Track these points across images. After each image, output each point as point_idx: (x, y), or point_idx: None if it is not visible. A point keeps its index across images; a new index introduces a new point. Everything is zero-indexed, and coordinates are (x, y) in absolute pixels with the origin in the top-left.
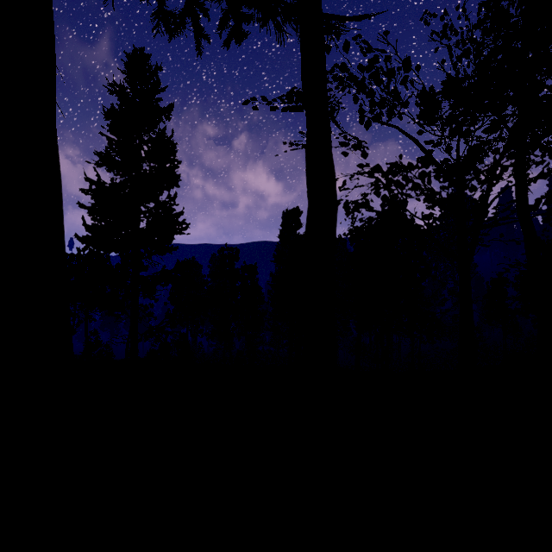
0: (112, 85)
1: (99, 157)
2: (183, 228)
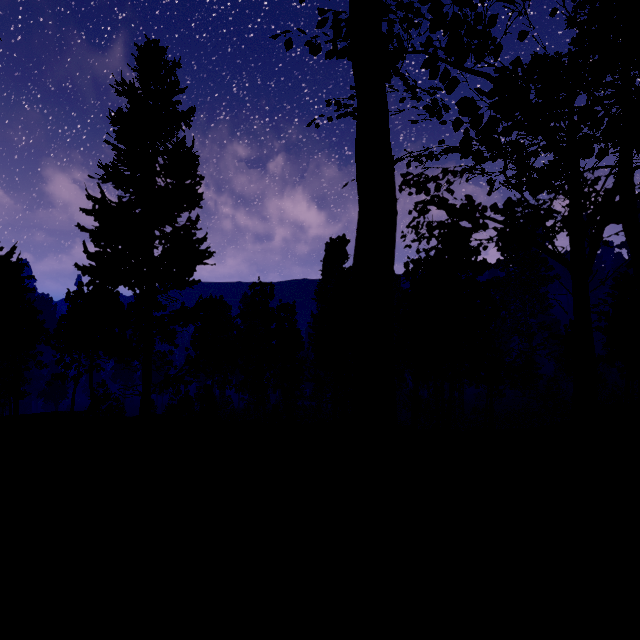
0: (120, 84)
1: (105, 171)
2: (206, 256)
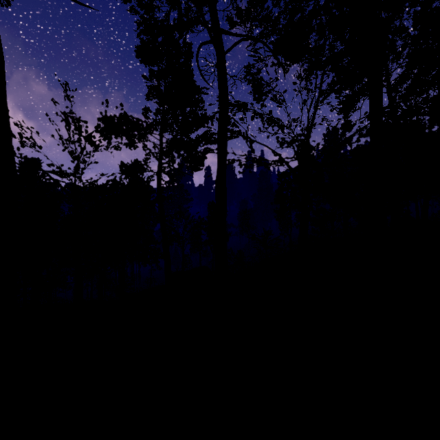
0: None
1: None
2: None
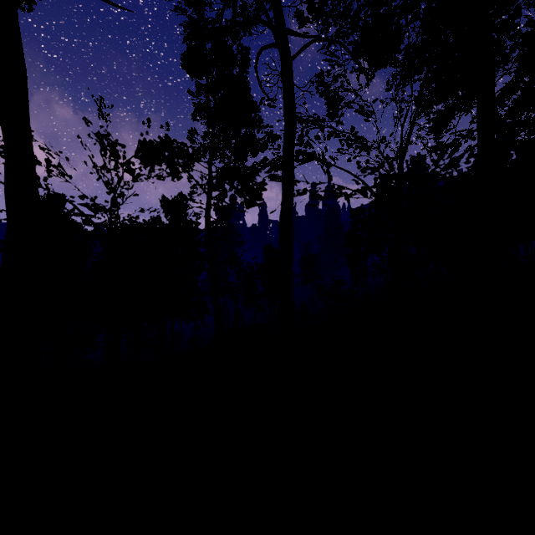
0: None
1: None
2: None
